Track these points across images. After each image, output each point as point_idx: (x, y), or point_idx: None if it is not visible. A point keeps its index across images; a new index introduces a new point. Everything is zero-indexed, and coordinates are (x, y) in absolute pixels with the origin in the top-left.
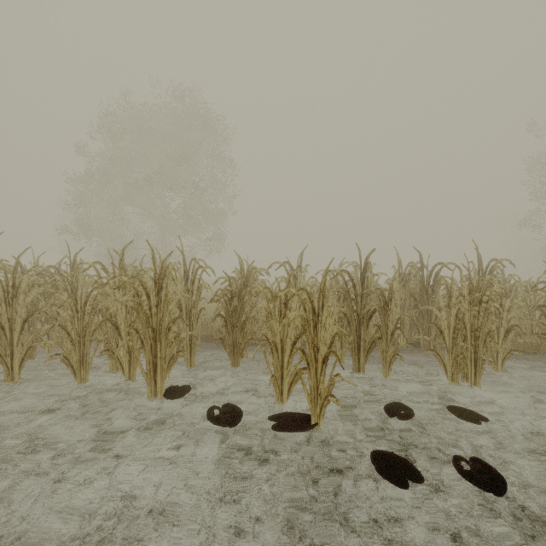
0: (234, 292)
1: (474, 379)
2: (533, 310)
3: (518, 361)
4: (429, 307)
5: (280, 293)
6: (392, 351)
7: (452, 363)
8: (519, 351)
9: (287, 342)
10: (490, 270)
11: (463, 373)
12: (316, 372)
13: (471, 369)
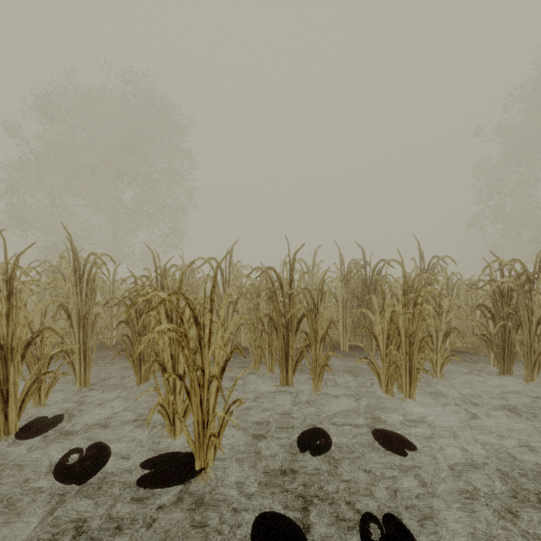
0: (137, 294)
1: (409, 390)
2: (473, 310)
3: (458, 364)
4: (363, 309)
5: (141, 299)
6: (321, 360)
7: (386, 374)
8: (461, 351)
9: (180, 359)
10: (431, 267)
11: (399, 383)
12: (201, 402)
13: (406, 380)
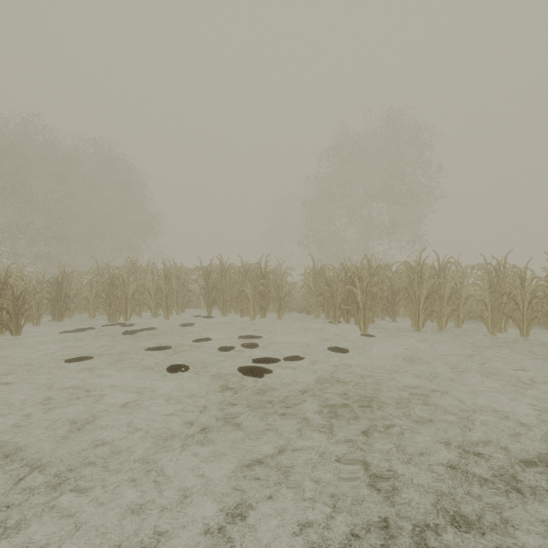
0: None
1: None
2: None
3: None
4: None
5: None
6: None
7: None
8: None
9: None
10: None
11: None
12: None
13: None
